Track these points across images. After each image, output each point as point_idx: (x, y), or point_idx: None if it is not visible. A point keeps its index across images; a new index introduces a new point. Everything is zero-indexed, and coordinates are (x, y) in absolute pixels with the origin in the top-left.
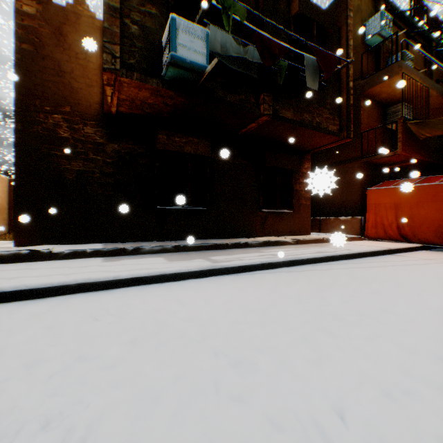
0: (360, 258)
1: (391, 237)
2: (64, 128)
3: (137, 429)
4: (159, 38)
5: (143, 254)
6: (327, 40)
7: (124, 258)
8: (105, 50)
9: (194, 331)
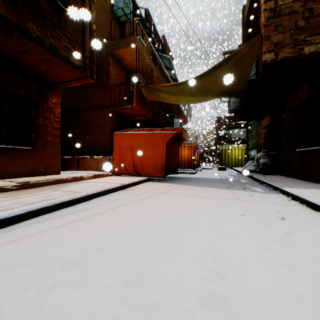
0: (91, 200)
1: (130, 173)
2: None
3: None
4: None
5: None
6: None
7: None
8: None
9: None
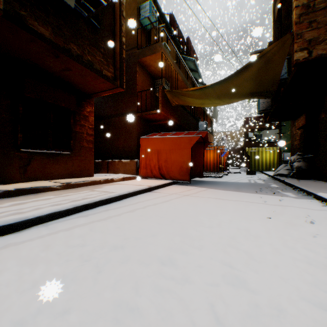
0: (123, 200)
1: (156, 176)
2: None
3: None
4: None
5: None
6: None
7: None
8: None
9: None
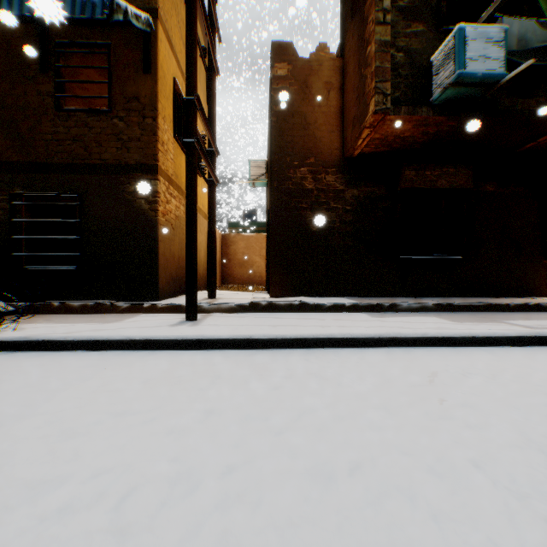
0: None
1: None
2: (308, 180)
3: None
4: (426, 57)
5: (400, 311)
6: None
7: (387, 315)
8: (376, 91)
9: None
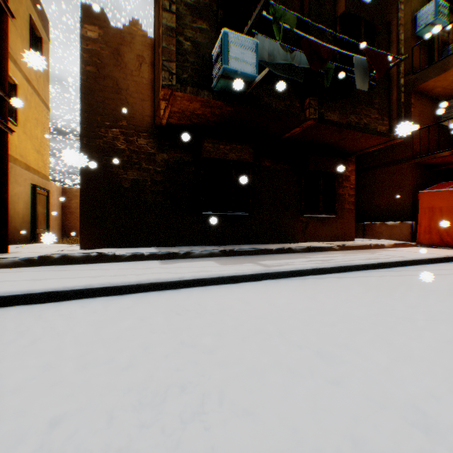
0: (415, 265)
1: (447, 244)
2: (121, 140)
3: (258, 398)
4: (209, 51)
5: (193, 258)
6: (375, 37)
7: (178, 261)
8: (163, 68)
9: (271, 327)
